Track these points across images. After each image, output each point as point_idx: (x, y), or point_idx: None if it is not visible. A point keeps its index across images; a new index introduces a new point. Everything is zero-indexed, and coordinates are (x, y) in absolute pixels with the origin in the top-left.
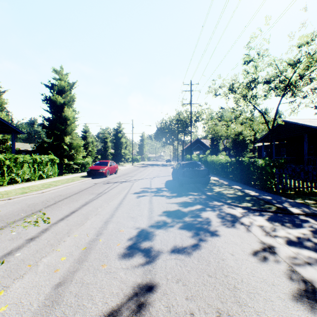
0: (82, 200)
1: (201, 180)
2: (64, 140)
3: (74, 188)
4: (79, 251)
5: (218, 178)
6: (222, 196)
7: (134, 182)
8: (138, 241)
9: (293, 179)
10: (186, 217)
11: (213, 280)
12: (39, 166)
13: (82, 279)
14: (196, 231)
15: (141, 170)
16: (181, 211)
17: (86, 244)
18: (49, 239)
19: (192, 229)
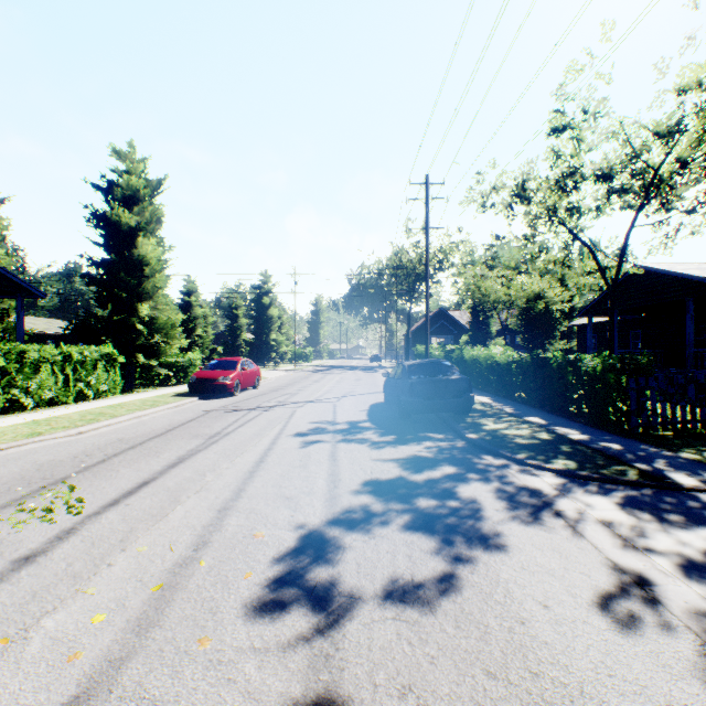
0: (171, 452)
1: (452, 404)
2: (136, 311)
3: (156, 424)
4: (145, 596)
5: (491, 399)
6: (503, 442)
7: (297, 407)
8: (300, 565)
9: (671, 401)
10: (421, 498)
11: (501, 690)
12: (78, 370)
13: (140, 685)
14: (446, 536)
15: (315, 379)
16: (407, 482)
17: (166, 575)
18: (73, 559)
19: (436, 529)
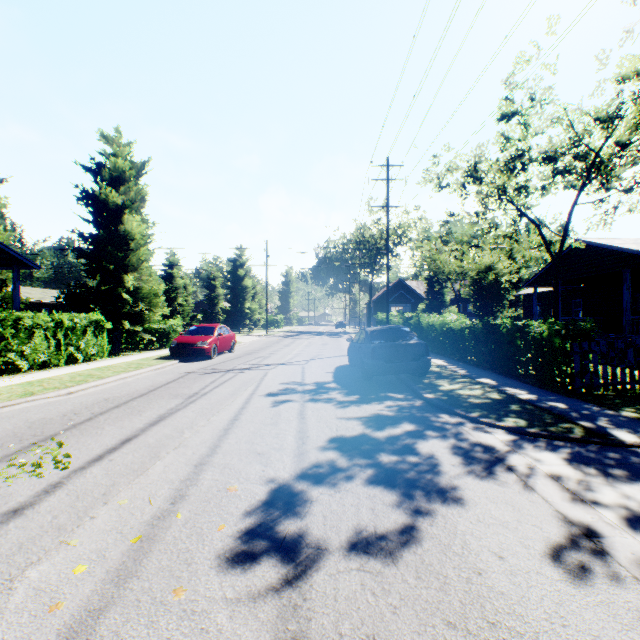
0: (153, 411)
1: (411, 366)
2: (123, 282)
3: (139, 384)
4: (124, 548)
5: (446, 361)
6: (458, 402)
7: (268, 369)
8: (270, 518)
9: (612, 364)
10: (383, 454)
11: (460, 639)
12: (69, 335)
13: (117, 634)
14: (407, 490)
15: (285, 343)
16: (370, 439)
17: (144, 527)
18: (58, 512)
19: (397, 484)
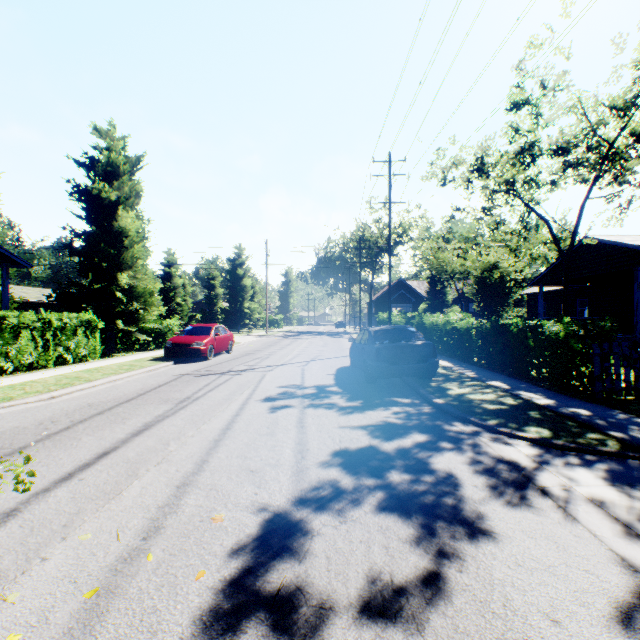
0: (138, 418)
1: (417, 369)
2: (116, 280)
3: (128, 388)
4: (74, 606)
5: (452, 363)
6: (471, 408)
7: (266, 371)
8: (262, 560)
9: (635, 366)
10: (394, 471)
11: None
12: (58, 336)
13: None
14: (425, 520)
15: (285, 344)
16: (378, 452)
17: (105, 575)
18: (3, 551)
19: (413, 511)
